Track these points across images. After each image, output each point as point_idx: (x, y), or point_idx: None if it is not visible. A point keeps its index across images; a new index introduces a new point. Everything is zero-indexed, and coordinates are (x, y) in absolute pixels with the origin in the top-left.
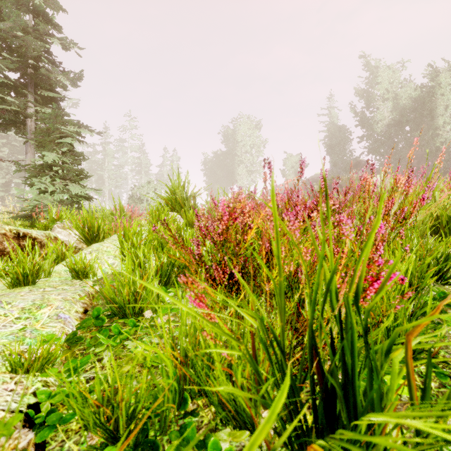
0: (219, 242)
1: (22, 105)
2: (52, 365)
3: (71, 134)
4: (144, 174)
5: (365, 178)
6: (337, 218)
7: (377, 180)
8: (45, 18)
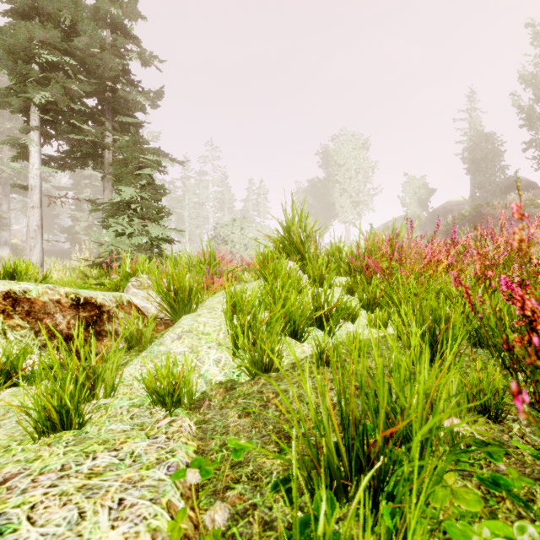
0: None
1: (99, 134)
2: None
3: (150, 163)
4: (227, 211)
5: None
6: None
7: None
8: (123, 32)
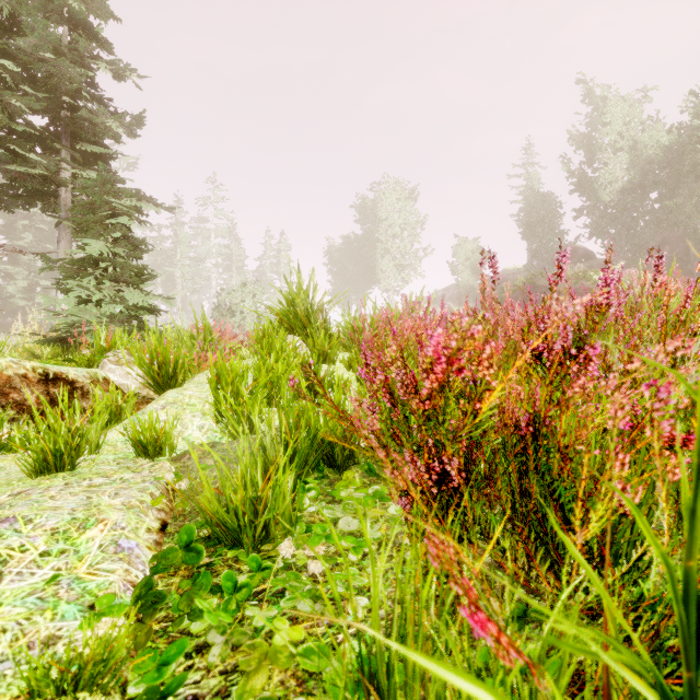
0: (422, 413)
1: (53, 166)
2: (112, 677)
3: (127, 210)
4: (235, 271)
5: (663, 283)
6: (681, 372)
7: (691, 287)
8: (87, 31)
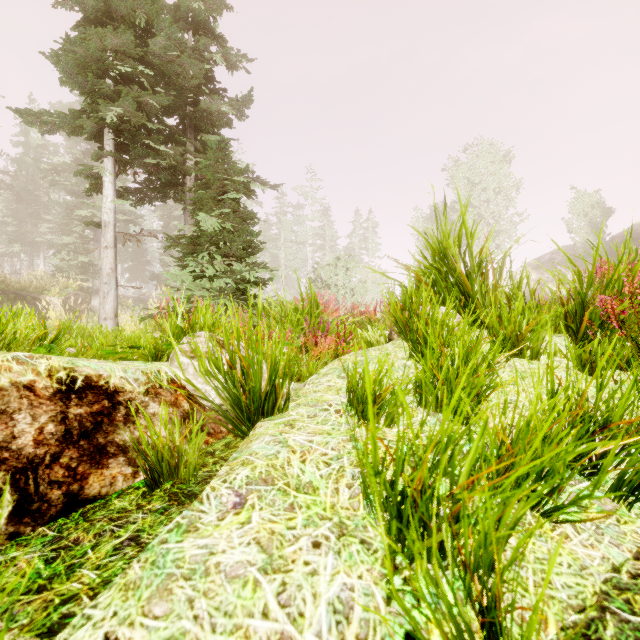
0: None
1: (178, 156)
2: None
3: (236, 185)
4: (328, 250)
5: None
6: None
7: None
8: (206, 31)
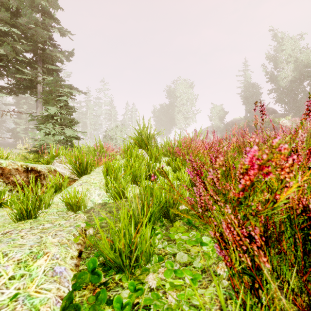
0: (236, 199)
1: (34, 75)
2: None
3: (66, 93)
4: (113, 121)
5: None
6: None
7: None
8: (49, 15)
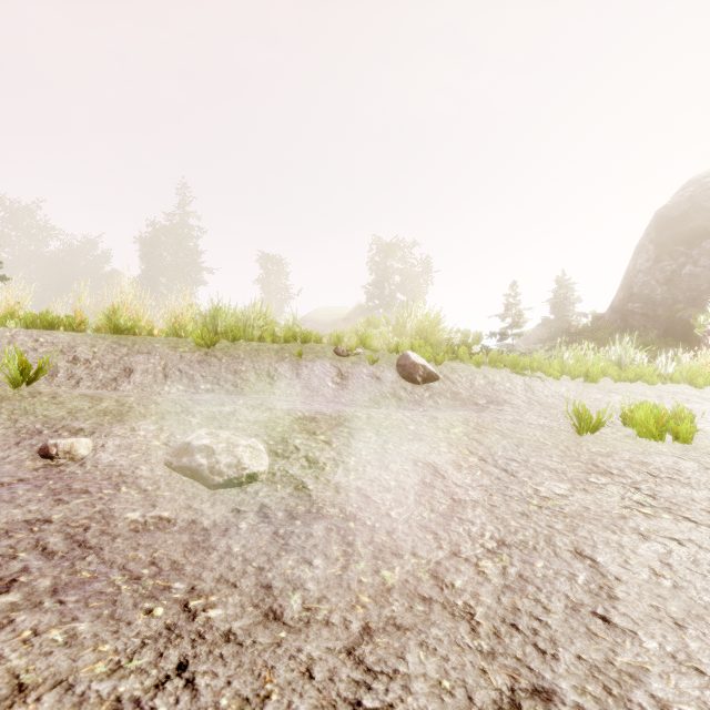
0: None
1: None
2: None
3: None
4: None
5: None
6: None
7: None
8: None
